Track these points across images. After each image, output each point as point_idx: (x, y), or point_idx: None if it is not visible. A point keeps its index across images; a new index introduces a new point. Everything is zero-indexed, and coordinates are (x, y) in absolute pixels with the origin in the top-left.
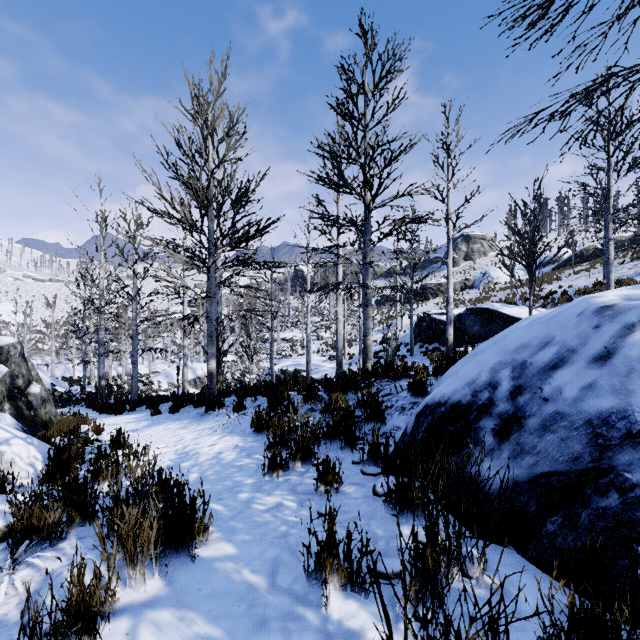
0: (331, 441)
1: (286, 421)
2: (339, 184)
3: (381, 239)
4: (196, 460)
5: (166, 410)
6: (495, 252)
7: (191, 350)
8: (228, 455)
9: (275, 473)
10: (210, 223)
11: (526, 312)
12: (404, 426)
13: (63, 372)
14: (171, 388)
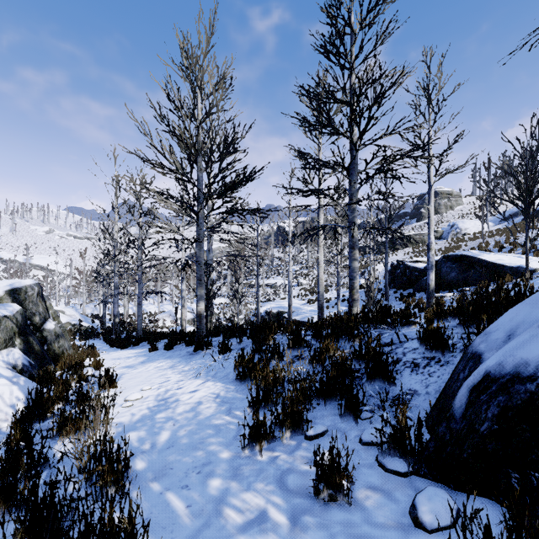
0: (325, 402)
1: (271, 371)
2: (324, 124)
3: (369, 178)
4: (173, 411)
5: (163, 347)
6: (461, 206)
7: (191, 293)
8: (207, 407)
9: (257, 446)
10: (199, 173)
11: (507, 258)
12: (423, 390)
13: (92, 310)
14: (174, 325)
